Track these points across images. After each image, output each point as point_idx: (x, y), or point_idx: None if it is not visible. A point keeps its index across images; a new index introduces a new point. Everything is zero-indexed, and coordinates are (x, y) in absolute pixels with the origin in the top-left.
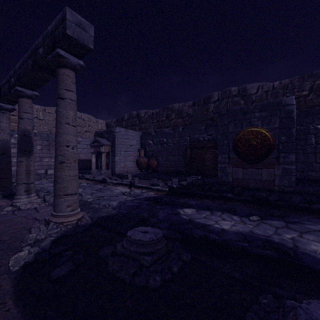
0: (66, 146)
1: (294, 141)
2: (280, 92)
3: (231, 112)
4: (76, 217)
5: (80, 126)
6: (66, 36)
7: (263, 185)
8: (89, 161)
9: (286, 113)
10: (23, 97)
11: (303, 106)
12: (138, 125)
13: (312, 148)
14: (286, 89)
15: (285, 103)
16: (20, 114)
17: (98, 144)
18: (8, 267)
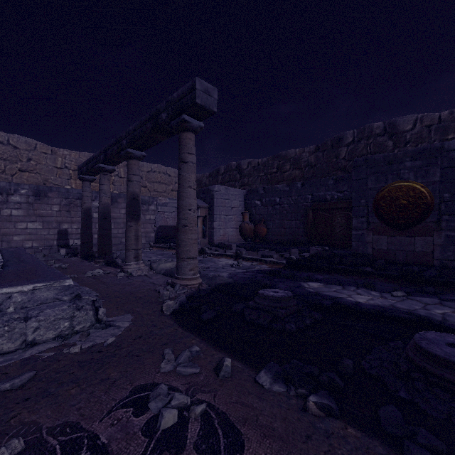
0: (188, 210)
1: None
2: (451, 126)
3: (370, 162)
4: (197, 281)
5: (165, 184)
6: (195, 105)
7: (417, 258)
8: None
9: (450, 162)
10: (132, 159)
11: None
12: (239, 180)
13: None
14: None
15: (449, 148)
16: (130, 177)
17: None
18: (162, 312)
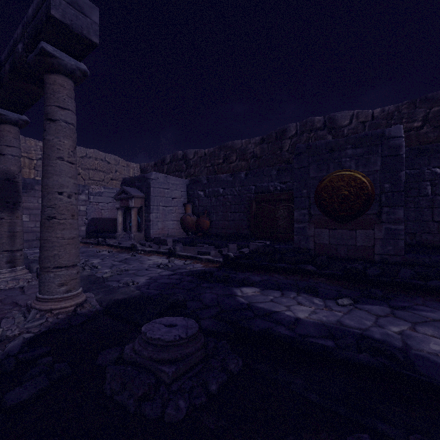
0: (58, 193)
1: (403, 189)
2: (383, 123)
3: (312, 148)
4: (74, 301)
5: (103, 172)
6: (51, 19)
7: (358, 253)
8: (115, 221)
9: (391, 150)
10: (5, 123)
11: (414, 142)
12: (185, 171)
13: (428, 201)
14: (391, 119)
15: (390, 135)
16: (0, 148)
17: (126, 196)
18: None
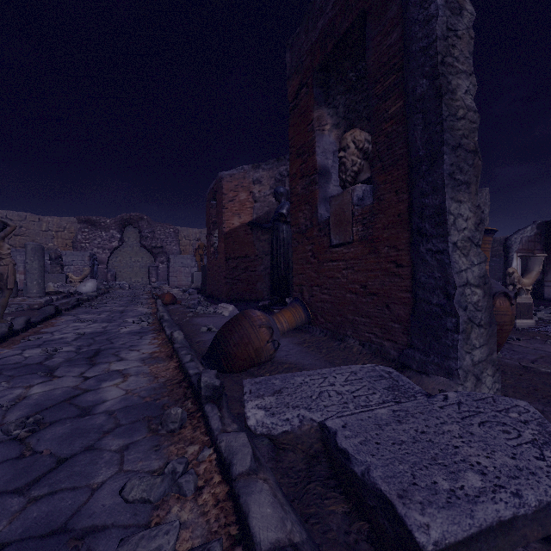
0: None
1: None
2: None
3: None
4: None
5: None
6: None
7: None
8: None
9: None
10: None
11: None
12: None
13: None
14: None
15: None
16: None
17: None
18: None
